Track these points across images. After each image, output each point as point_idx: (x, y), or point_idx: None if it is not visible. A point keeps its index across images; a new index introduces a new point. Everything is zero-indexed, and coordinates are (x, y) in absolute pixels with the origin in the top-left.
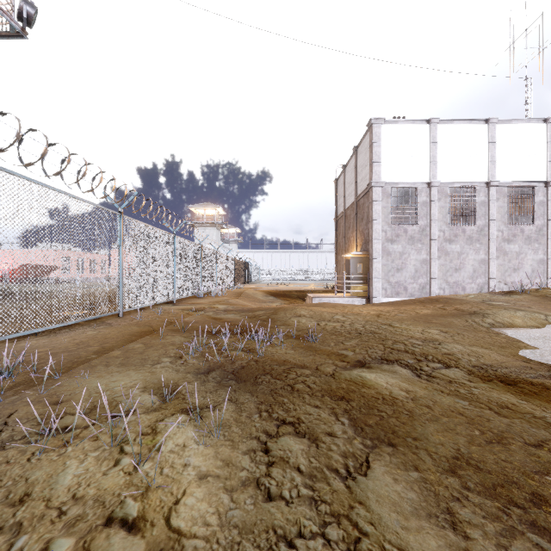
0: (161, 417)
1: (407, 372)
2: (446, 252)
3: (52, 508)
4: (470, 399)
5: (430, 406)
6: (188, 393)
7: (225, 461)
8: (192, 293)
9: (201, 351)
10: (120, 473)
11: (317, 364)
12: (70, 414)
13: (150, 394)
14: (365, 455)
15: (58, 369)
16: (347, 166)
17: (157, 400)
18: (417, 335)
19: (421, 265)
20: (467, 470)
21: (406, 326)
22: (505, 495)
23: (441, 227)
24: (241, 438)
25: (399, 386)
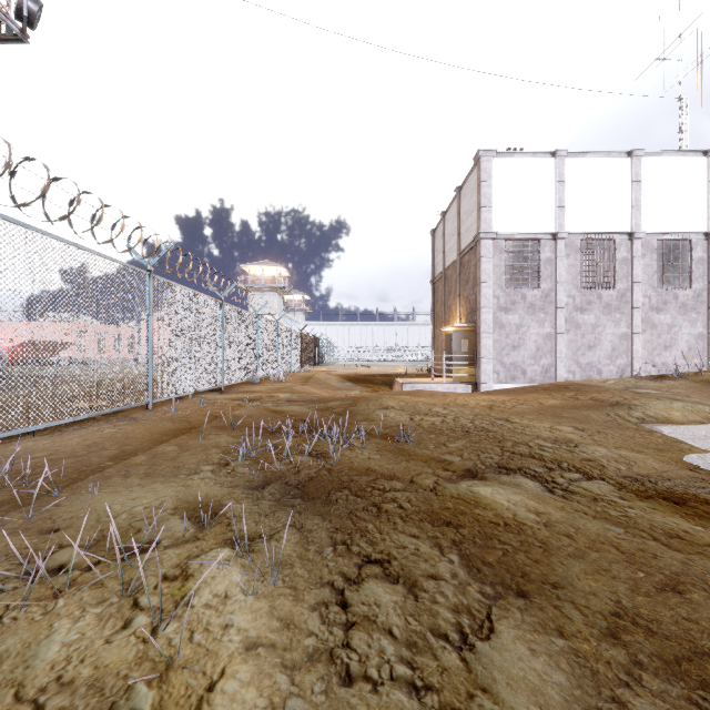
0: (195, 553)
1: (535, 485)
2: (576, 324)
3: (24, 699)
4: (625, 524)
5: (572, 536)
6: (235, 517)
7: (283, 621)
8: (245, 377)
9: (254, 456)
10: (130, 641)
11: (411, 474)
12: (67, 548)
13: (182, 518)
14: (485, 610)
15: (59, 482)
16: (447, 213)
17: (191, 527)
18: (545, 434)
19: (544, 341)
20: (634, 634)
21: (529, 422)
22: (696, 675)
23: (570, 292)
24: (307, 584)
25: (526, 506)
